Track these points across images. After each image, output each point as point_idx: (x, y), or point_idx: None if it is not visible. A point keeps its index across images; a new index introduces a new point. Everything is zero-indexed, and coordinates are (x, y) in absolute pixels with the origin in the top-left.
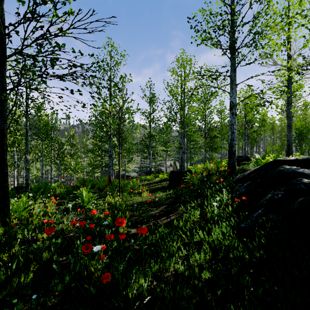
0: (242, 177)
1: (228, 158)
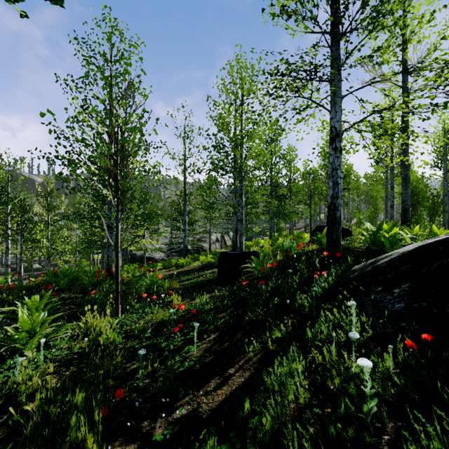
0: (375, 270)
1: (328, 230)
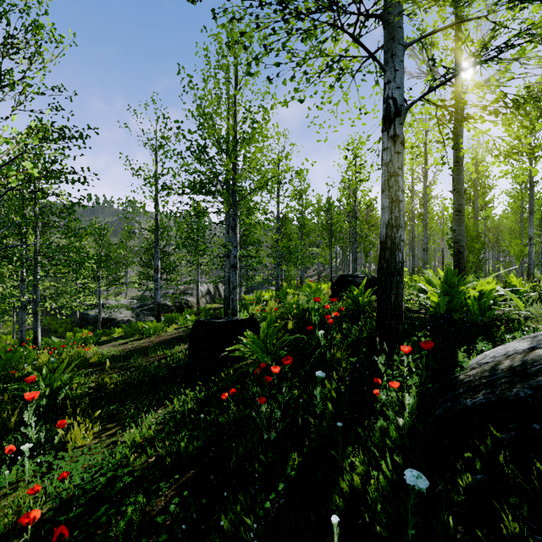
0: None
1: (381, 286)
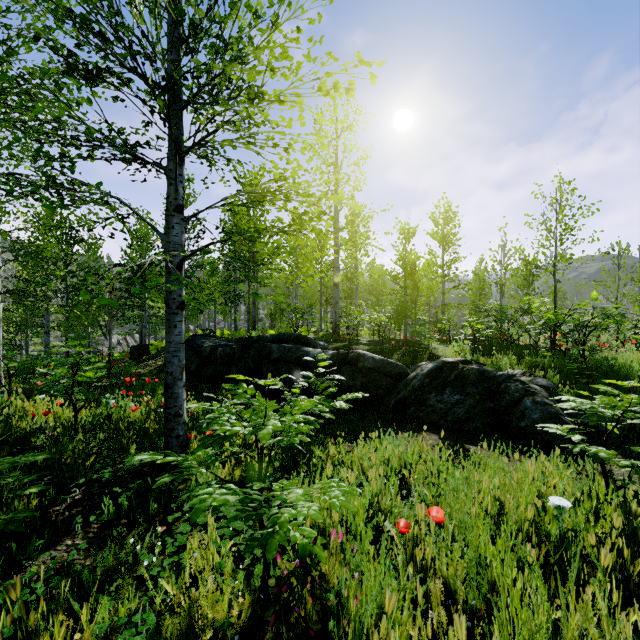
0: None
1: None
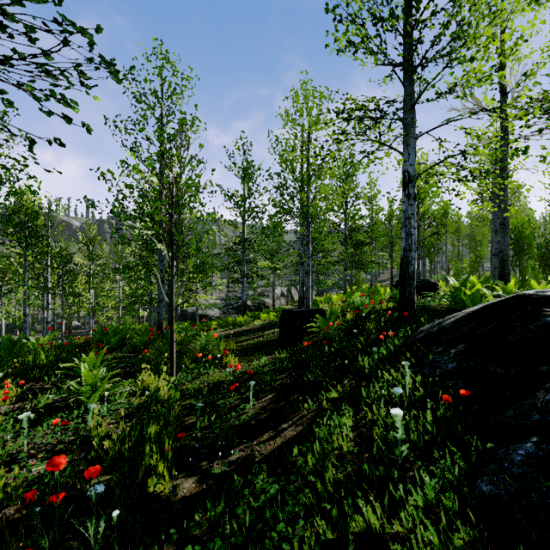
0: (440, 331)
1: (400, 287)
